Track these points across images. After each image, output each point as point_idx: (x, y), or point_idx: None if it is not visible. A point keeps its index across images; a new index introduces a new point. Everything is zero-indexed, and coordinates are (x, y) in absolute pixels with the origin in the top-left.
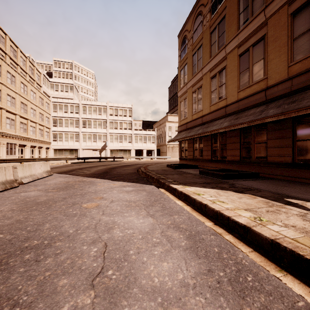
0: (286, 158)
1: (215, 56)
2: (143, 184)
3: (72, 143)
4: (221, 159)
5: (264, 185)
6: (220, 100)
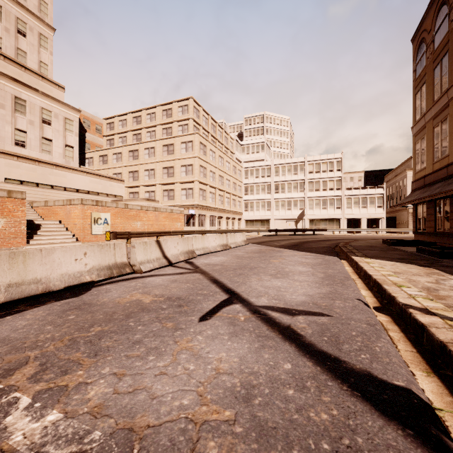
0: None
1: None
2: (326, 255)
3: (263, 212)
4: None
5: None
6: None
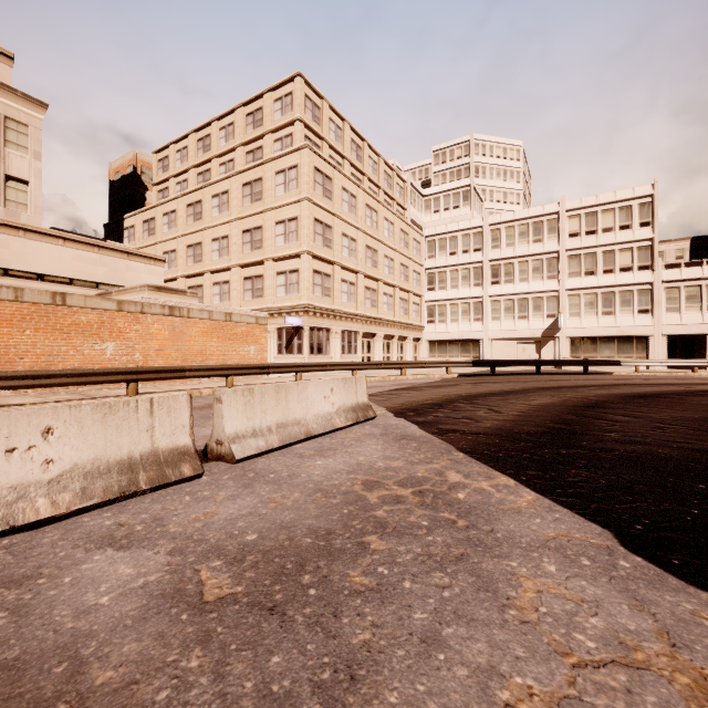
0: None
1: None
2: None
3: (466, 325)
4: None
5: None
6: None
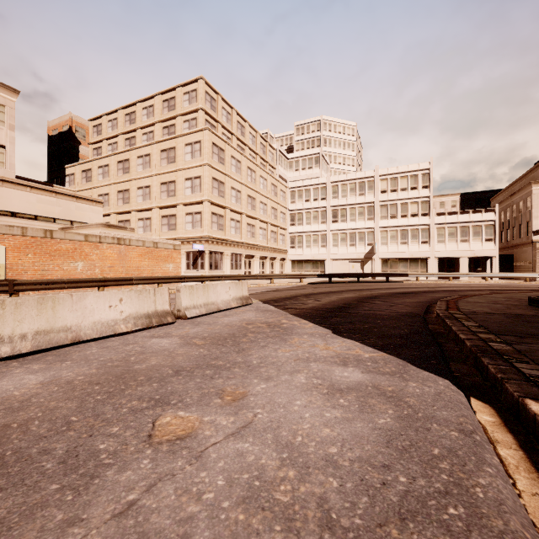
0: None
1: None
2: (410, 363)
3: (316, 249)
4: None
5: None
6: None
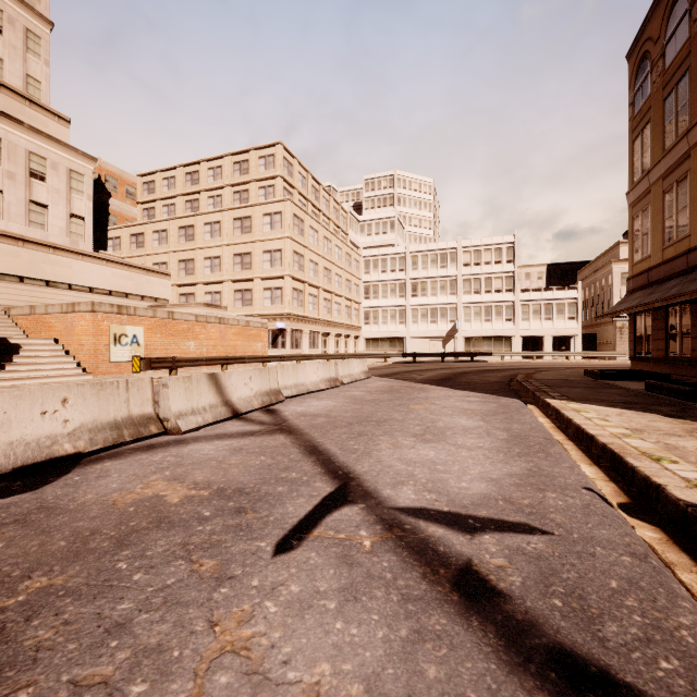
0: None
1: None
2: (501, 396)
3: (393, 326)
4: None
5: None
6: None
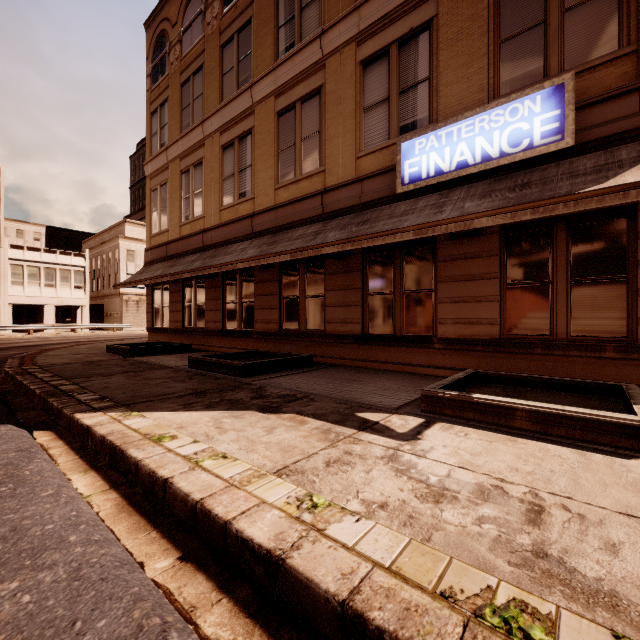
0: (354, 325)
1: (232, 102)
2: None
3: None
4: (244, 328)
5: (320, 382)
6: (242, 200)
